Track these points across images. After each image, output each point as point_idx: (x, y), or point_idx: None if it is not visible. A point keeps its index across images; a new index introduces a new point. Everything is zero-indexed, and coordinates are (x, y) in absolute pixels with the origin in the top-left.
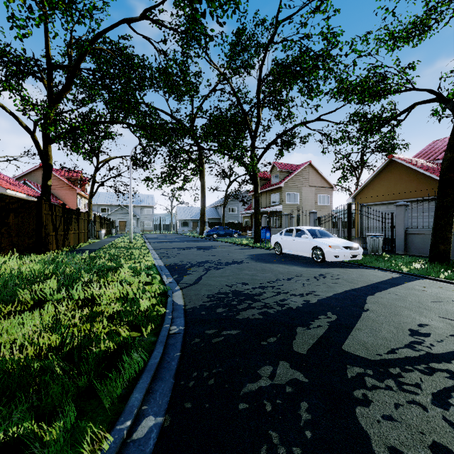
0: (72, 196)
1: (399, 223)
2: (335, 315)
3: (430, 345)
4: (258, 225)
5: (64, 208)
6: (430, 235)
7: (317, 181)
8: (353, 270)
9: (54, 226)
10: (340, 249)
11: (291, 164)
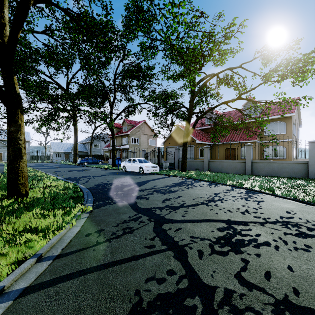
0: None
1: (176, 156)
2: (137, 185)
3: (156, 187)
4: (114, 157)
5: None
6: None
7: (149, 132)
8: (153, 175)
9: None
10: (149, 167)
11: (134, 121)
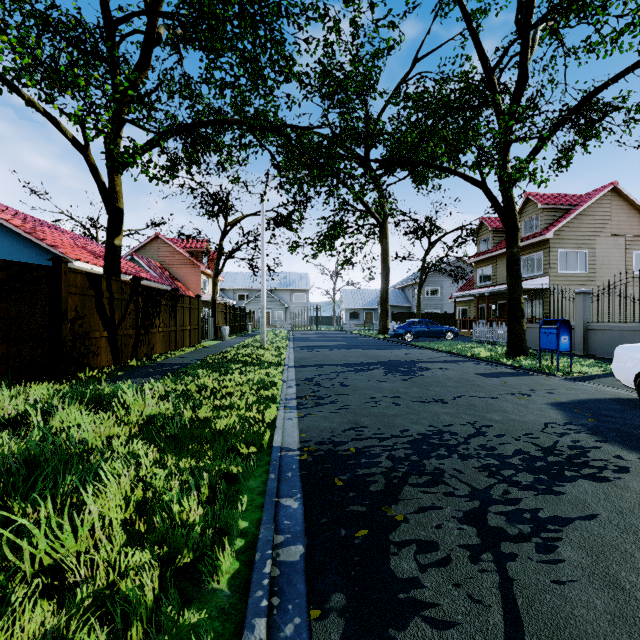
0: (194, 277)
1: None
2: None
3: None
4: (519, 318)
5: (136, 285)
6: None
7: (631, 225)
8: None
9: (106, 320)
10: None
11: (565, 195)
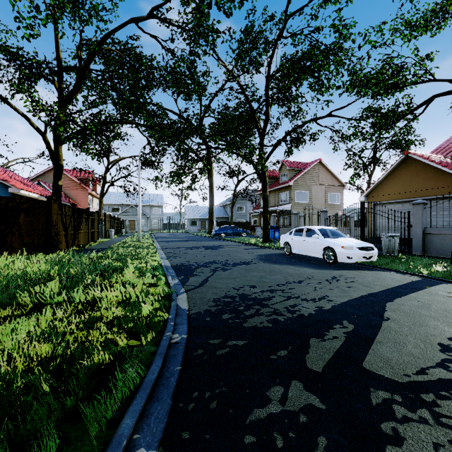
0: (83, 196)
1: (417, 223)
2: (352, 324)
3: None
4: (267, 225)
5: (74, 207)
6: (451, 235)
7: (327, 180)
8: (368, 272)
9: (64, 226)
10: (353, 250)
11: (300, 163)
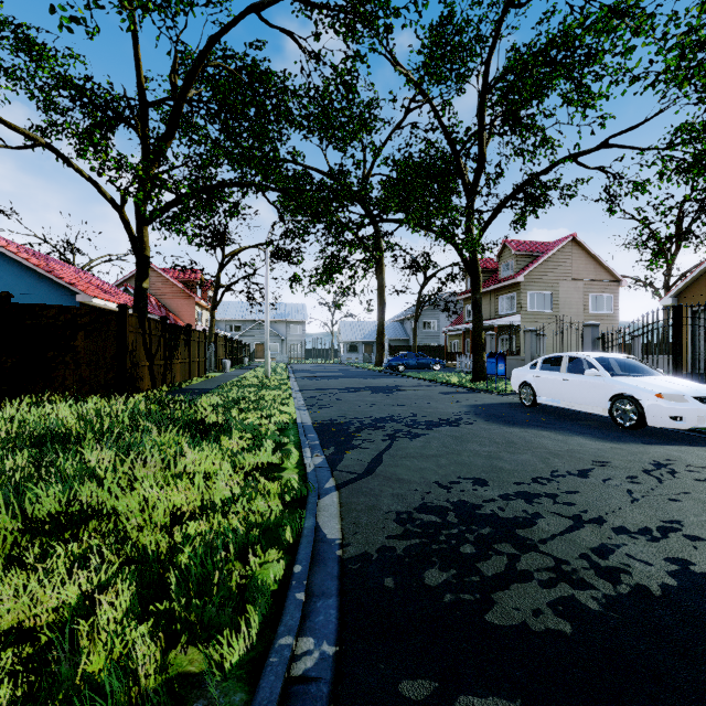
0: (188, 308)
1: None
2: None
3: None
4: (480, 351)
5: (164, 323)
6: None
7: (588, 271)
8: None
9: (147, 352)
10: (685, 402)
11: (536, 243)
